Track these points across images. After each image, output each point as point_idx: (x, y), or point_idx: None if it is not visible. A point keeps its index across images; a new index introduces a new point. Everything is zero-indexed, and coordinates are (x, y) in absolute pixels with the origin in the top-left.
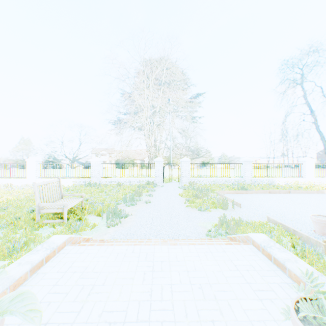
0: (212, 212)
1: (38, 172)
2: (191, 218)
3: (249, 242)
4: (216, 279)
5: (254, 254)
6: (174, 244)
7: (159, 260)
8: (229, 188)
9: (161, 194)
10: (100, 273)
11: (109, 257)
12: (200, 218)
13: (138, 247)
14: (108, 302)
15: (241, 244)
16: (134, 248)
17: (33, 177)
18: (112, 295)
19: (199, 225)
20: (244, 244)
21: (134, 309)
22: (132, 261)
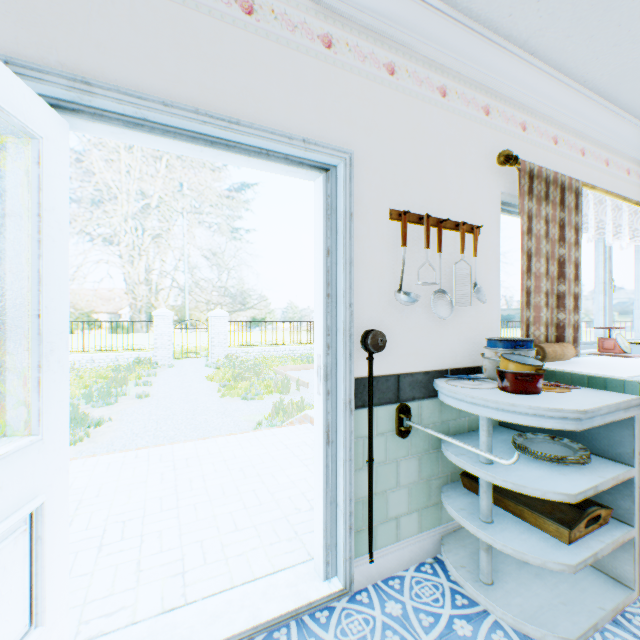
0: (266, 400)
1: None
2: (230, 412)
3: (307, 421)
4: (261, 460)
5: (310, 432)
6: (205, 438)
7: (183, 458)
8: (296, 362)
9: (170, 381)
10: (86, 488)
11: (96, 470)
12: (246, 410)
13: (144, 451)
14: (114, 508)
15: (297, 424)
16: (138, 453)
17: None
18: (117, 501)
19: (244, 420)
20: (301, 424)
21: (155, 504)
22: (139, 466)
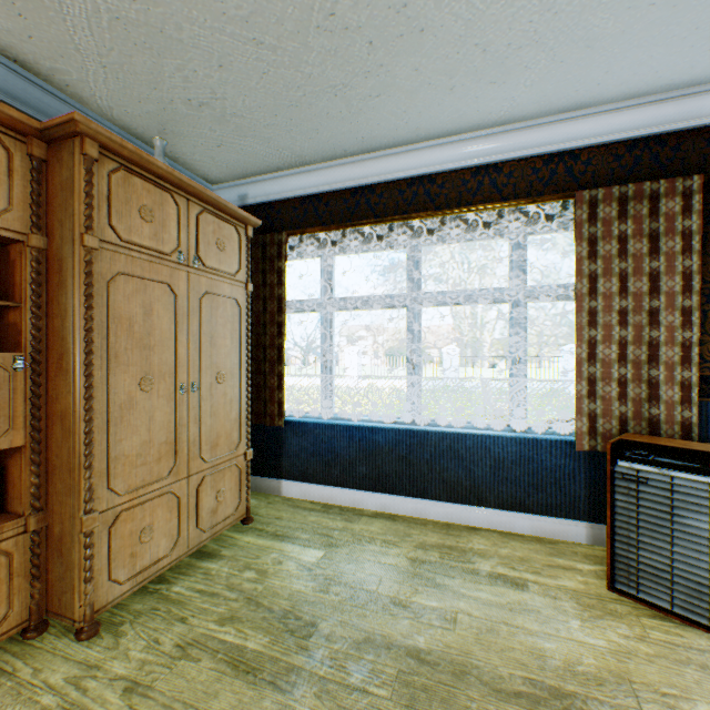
0: None
1: (359, 370)
2: None
3: None
4: None
5: None
6: None
7: None
8: None
9: None
10: None
11: None
12: None
13: None
14: None
15: None
16: None
17: (354, 376)
18: None
19: None
20: None
21: None
22: None
